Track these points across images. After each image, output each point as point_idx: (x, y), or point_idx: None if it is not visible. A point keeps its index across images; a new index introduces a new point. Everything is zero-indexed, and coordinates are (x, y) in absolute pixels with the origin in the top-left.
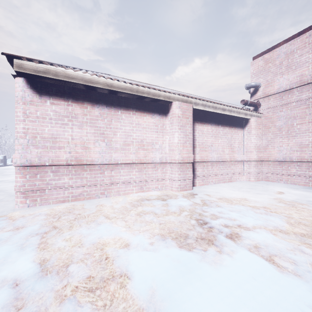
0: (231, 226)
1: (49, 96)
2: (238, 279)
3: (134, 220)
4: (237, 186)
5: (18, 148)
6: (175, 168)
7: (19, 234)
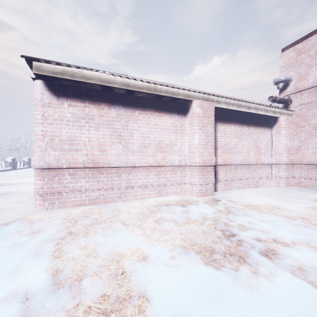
0: (264, 240)
1: (67, 98)
2: (285, 314)
3: (153, 228)
4: (265, 192)
5: (37, 151)
6: (195, 171)
7: (35, 239)
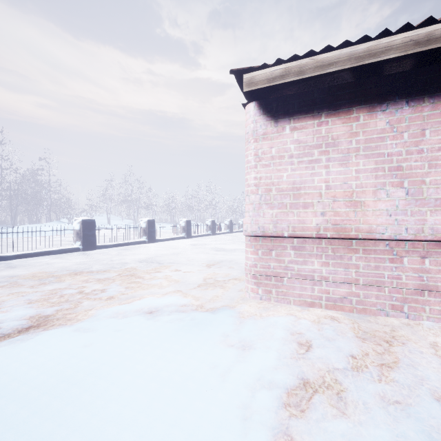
0: None
1: (289, 117)
2: None
3: None
4: None
5: (248, 210)
6: None
7: (243, 367)
